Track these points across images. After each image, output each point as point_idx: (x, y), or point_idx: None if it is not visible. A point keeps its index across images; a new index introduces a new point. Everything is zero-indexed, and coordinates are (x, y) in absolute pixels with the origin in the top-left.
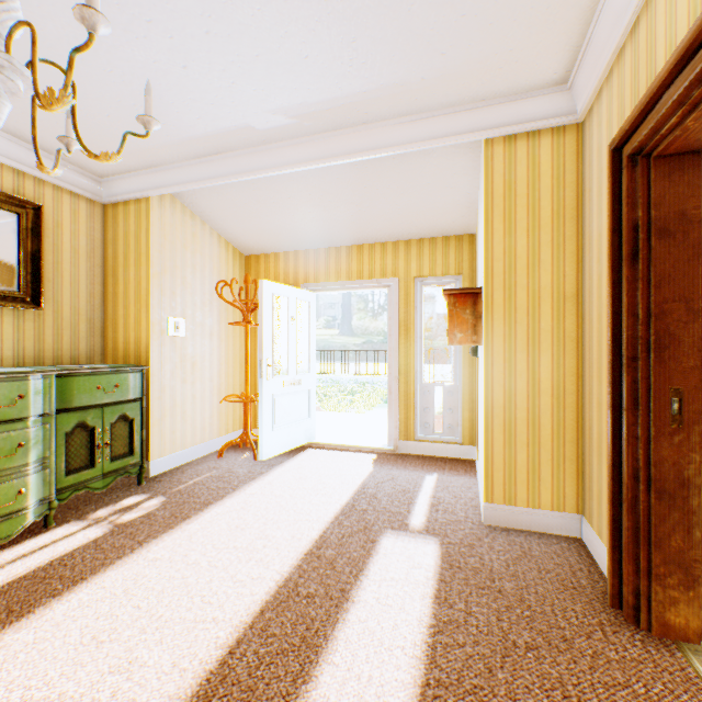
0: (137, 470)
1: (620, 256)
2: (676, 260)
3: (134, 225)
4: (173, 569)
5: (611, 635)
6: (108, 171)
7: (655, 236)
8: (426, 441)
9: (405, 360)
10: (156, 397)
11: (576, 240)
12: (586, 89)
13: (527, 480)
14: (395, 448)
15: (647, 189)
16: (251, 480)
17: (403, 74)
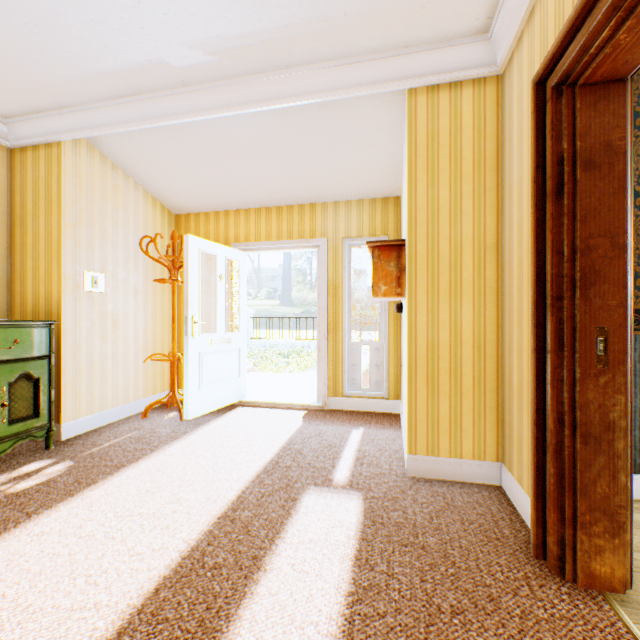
0: (44, 433)
1: (544, 193)
2: (601, 193)
3: (44, 171)
4: (61, 545)
5: (538, 590)
6: (12, 110)
7: (581, 168)
8: (353, 397)
9: (333, 318)
10: (69, 355)
11: (496, 191)
12: (507, 36)
13: (449, 431)
14: (324, 404)
15: (573, 120)
16: (173, 440)
17: (324, 6)
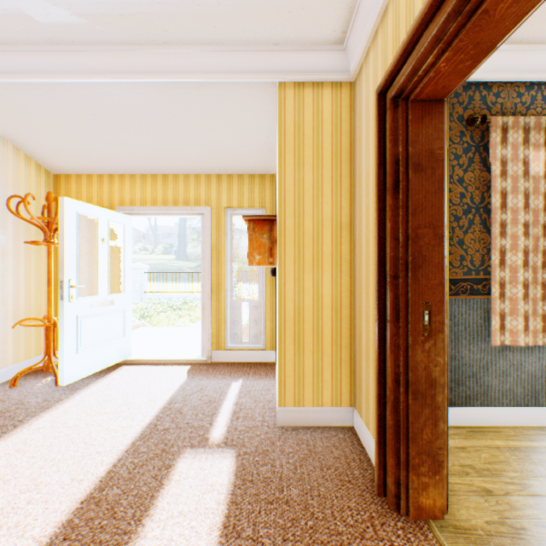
0: None
1: (385, 187)
2: (427, 192)
3: None
4: None
5: (380, 529)
6: None
7: (412, 169)
8: (235, 350)
9: (217, 280)
10: None
11: (350, 179)
12: (357, 50)
13: (313, 383)
14: (208, 358)
15: (406, 128)
16: (43, 411)
17: None
